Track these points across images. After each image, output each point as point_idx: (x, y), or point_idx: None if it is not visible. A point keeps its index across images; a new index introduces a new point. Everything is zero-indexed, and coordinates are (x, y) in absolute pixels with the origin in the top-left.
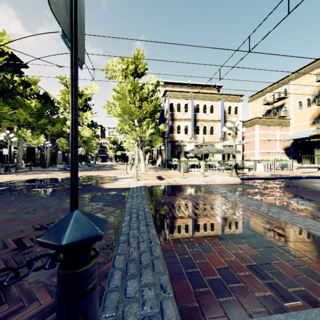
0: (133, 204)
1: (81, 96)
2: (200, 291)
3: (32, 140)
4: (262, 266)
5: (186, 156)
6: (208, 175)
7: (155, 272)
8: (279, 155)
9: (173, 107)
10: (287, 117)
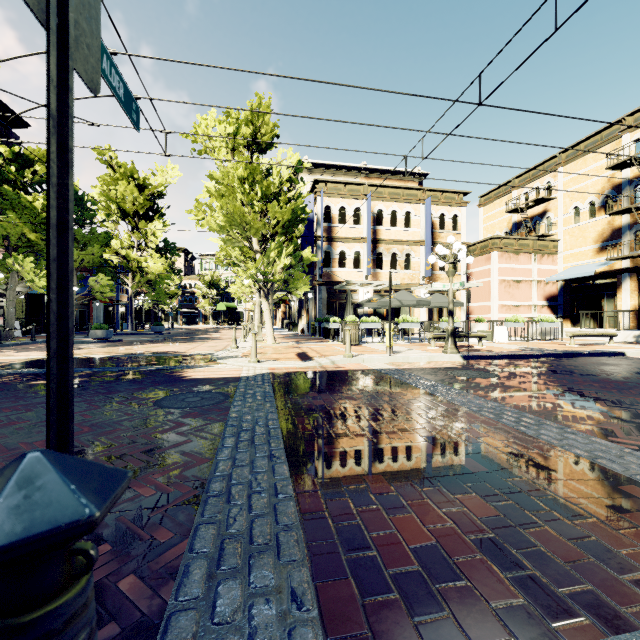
0: (245, 412)
1: (143, 188)
2: (376, 603)
3: (36, 279)
4: (505, 540)
5: (358, 312)
6: (400, 350)
7: (282, 562)
8: (537, 310)
9: (332, 215)
10: (552, 236)
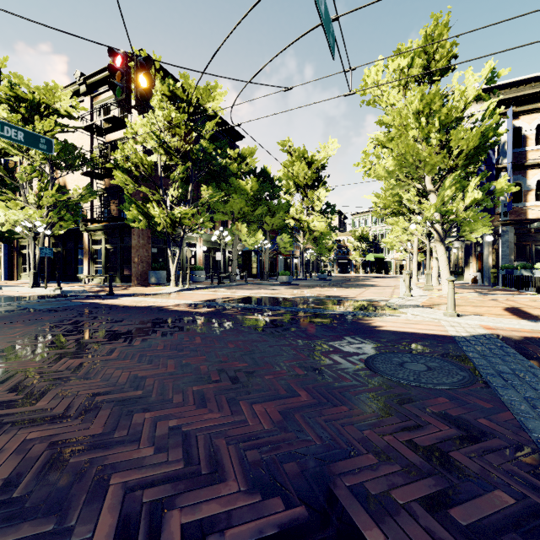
0: None
1: (311, 164)
2: None
3: (247, 239)
4: None
5: None
6: None
7: None
8: None
9: (523, 137)
10: None
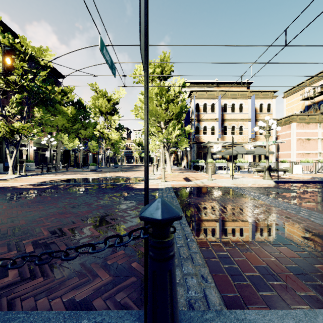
0: None
1: (110, 101)
2: (240, 284)
3: (68, 144)
4: (303, 268)
5: (213, 157)
6: (237, 177)
7: (195, 264)
8: (321, 156)
9: (199, 108)
10: None
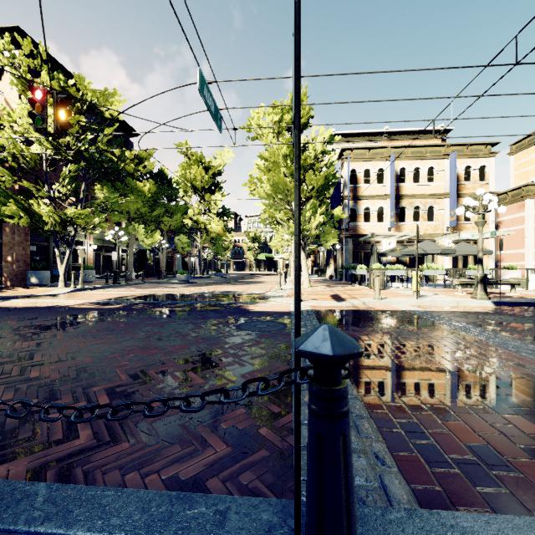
0: None
1: (208, 169)
2: (441, 472)
3: (145, 240)
4: None
5: (381, 260)
6: (425, 294)
7: (362, 436)
8: None
9: (357, 177)
10: None
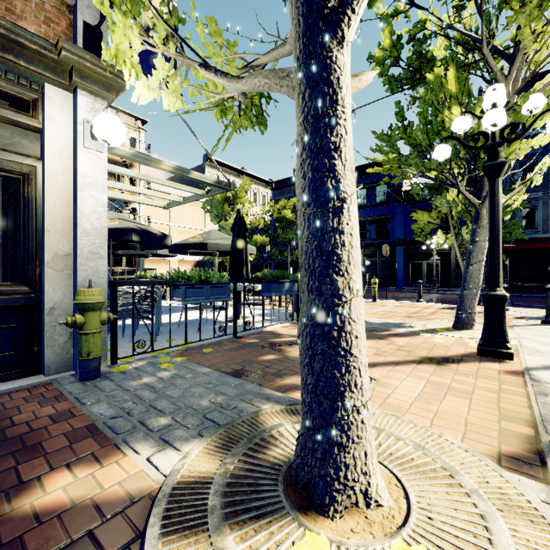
0: None
1: None
2: None
3: None
4: None
5: None
6: None
7: None
8: None
9: None
10: None
